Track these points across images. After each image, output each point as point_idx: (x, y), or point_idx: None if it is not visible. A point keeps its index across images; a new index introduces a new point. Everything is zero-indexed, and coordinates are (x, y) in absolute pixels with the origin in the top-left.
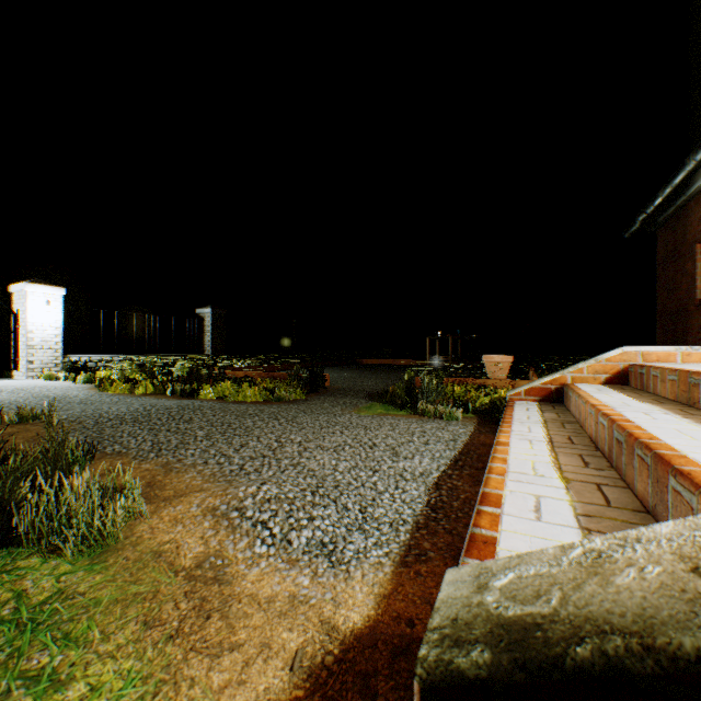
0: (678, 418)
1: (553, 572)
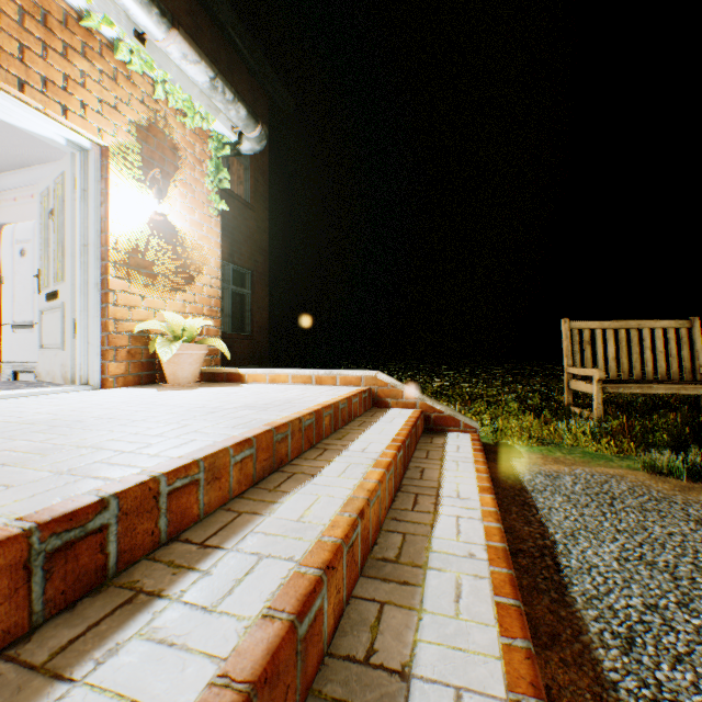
0: (353, 443)
1: (458, 414)
